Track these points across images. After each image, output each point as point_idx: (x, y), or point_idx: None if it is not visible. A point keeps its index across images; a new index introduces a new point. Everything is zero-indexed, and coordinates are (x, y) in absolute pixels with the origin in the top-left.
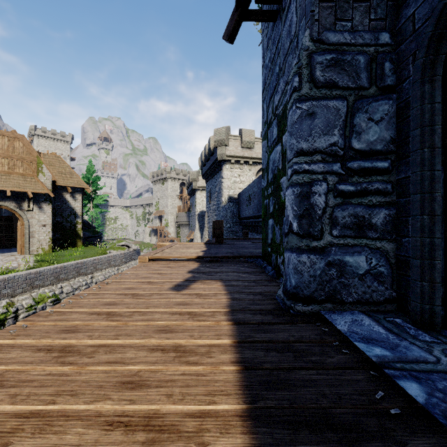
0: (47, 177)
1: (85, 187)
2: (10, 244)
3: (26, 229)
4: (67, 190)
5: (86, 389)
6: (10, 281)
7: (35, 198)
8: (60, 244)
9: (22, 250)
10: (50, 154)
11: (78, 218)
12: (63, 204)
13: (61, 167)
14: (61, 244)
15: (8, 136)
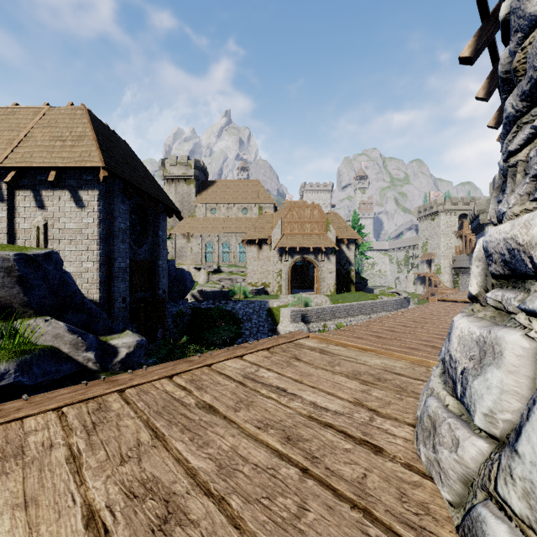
0: (332, 234)
1: (357, 238)
2: (304, 286)
3: (320, 275)
4: (343, 242)
5: (438, 322)
6: (324, 310)
7: (325, 251)
8: (338, 288)
9: (318, 291)
10: (331, 213)
11: (351, 266)
12: (341, 255)
13: (339, 223)
14: (339, 288)
15: (310, 208)
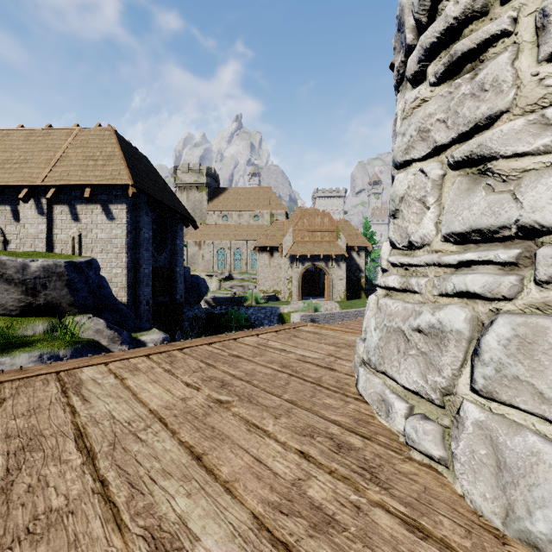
0: (342, 241)
1: (368, 245)
2: (315, 293)
3: (331, 282)
4: (354, 249)
5: None
6: (333, 316)
7: (336, 258)
8: (349, 295)
9: (328, 297)
10: (341, 221)
11: (362, 273)
12: (351, 262)
13: (349, 230)
14: (350, 294)
15: (320, 215)
